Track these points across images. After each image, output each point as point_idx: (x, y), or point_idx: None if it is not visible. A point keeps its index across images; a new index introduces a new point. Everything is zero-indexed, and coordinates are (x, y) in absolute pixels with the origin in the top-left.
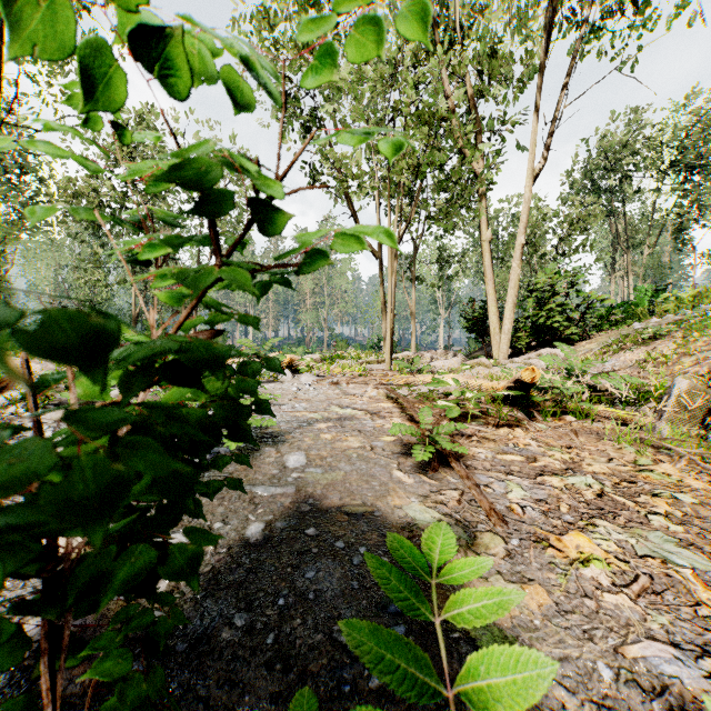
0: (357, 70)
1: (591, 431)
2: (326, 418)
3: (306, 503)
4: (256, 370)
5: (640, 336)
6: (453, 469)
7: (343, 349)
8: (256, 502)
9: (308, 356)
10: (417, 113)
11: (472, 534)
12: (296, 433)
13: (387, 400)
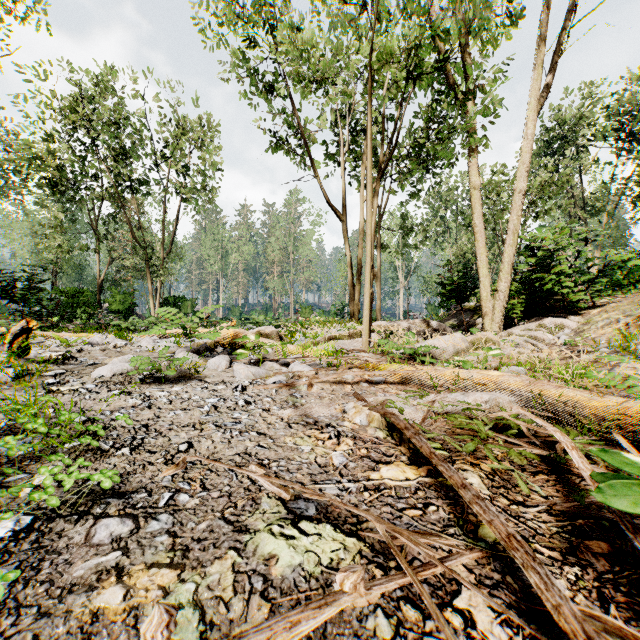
0: None
1: None
2: None
3: None
4: None
5: None
6: None
7: (308, 315)
8: None
9: (260, 328)
10: None
11: None
12: None
13: (393, 444)
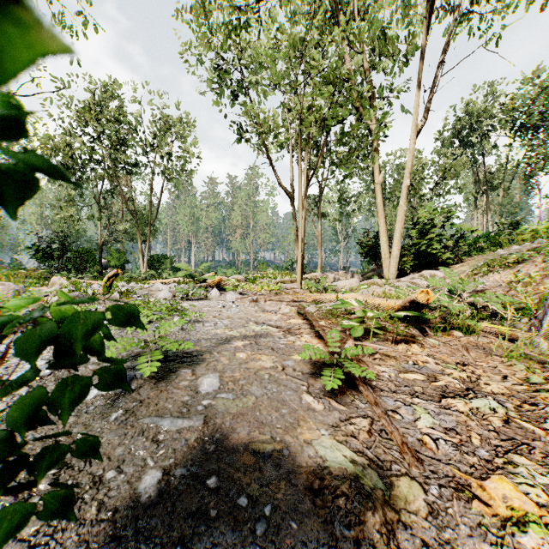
0: (273, 39)
1: (478, 346)
2: (243, 335)
3: (212, 440)
4: (95, 328)
5: (505, 260)
6: (360, 391)
7: (264, 270)
8: (159, 440)
9: (234, 276)
10: (323, 76)
11: (388, 481)
12: (213, 352)
13: (298, 316)
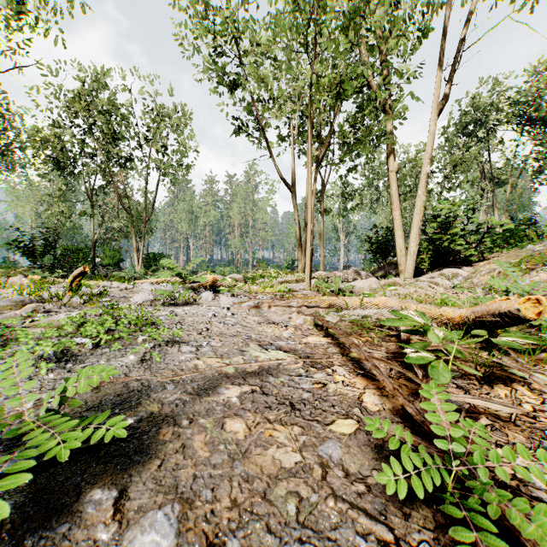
0: None
1: None
2: (240, 371)
3: None
4: None
5: None
6: None
7: (264, 268)
8: None
9: (231, 275)
10: (340, 27)
11: None
12: (182, 420)
13: (316, 331)
